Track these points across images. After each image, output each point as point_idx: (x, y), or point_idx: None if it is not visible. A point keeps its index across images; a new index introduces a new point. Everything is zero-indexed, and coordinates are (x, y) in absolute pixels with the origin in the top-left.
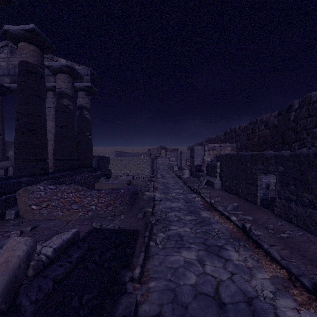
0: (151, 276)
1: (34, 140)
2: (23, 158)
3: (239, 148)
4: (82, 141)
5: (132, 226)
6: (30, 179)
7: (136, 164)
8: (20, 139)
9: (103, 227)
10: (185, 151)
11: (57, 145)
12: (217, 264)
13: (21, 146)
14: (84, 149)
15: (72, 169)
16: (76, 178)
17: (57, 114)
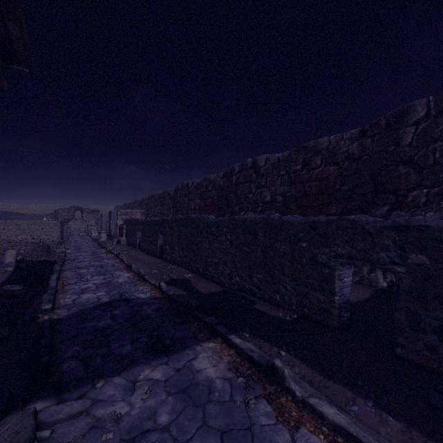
0: (66, 267)
1: None
2: None
3: (157, 213)
4: None
5: (52, 260)
6: None
7: (40, 228)
8: None
9: (33, 259)
10: (106, 214)
11: None
12: (97, 262)
13: None
14: None
15: None
16: None
17: None
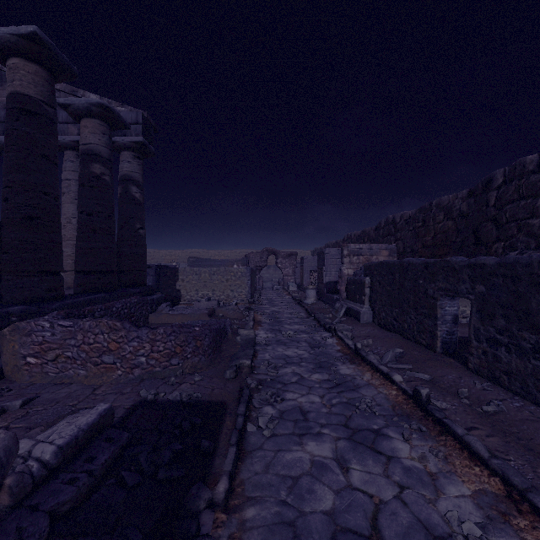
0: (248, 495)
1: (36, 237)
2: (16, 269)
3: (401, 252)
4: (128, 239)
5: (215, 393)
6: (28, 307)
7: (224, 279)
8: (9, 235)
9: (160, 397)
10: (309, 258)
11: (81, 246)
12: (373, 467)
13: (11, 247)
14: (131, 254)
15: (108, 289)
16: (113, 305)
17: (82, 190)
